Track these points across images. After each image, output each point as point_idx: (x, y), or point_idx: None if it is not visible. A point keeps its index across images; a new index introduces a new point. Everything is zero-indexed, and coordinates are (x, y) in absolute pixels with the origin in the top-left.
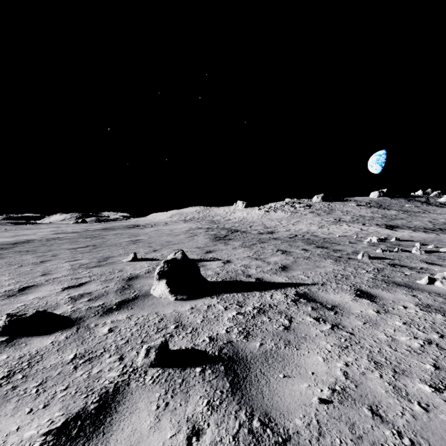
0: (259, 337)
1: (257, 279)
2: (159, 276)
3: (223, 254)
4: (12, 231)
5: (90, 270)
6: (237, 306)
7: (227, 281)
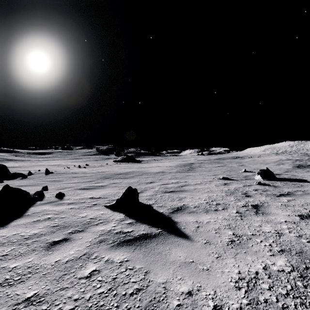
0: (287, 186)
1: (303, 180)
2: (257, 174)
3: (294, 173)
4: (178, 159)
5: (229, 173)
6: (285, 183)
7: (287, 179)
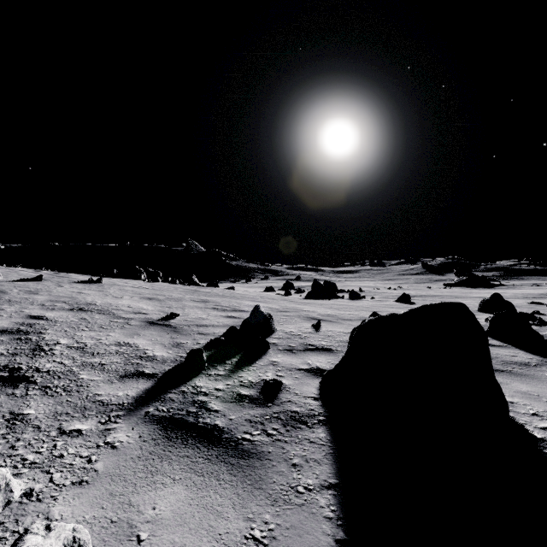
0: None
1: None
2: None
3: None
4: None
5: None
6: None
7: None
